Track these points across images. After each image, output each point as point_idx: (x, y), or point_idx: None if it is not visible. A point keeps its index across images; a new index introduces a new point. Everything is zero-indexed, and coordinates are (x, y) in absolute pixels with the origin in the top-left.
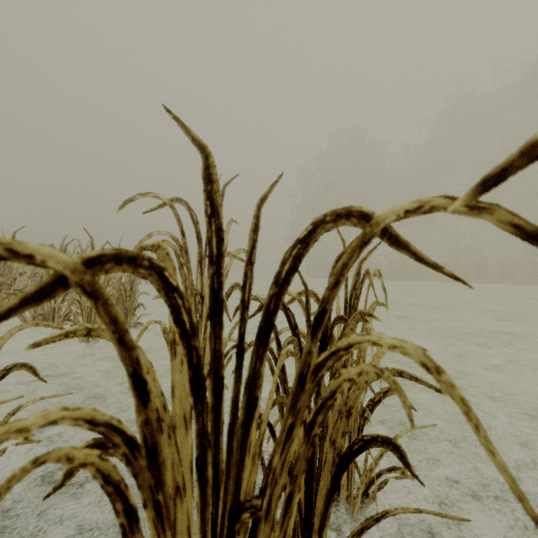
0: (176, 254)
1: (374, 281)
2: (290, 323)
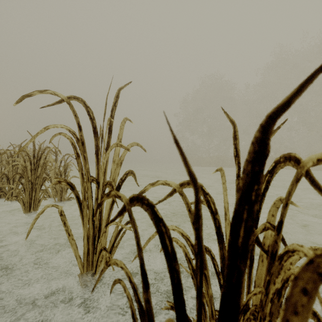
0: (72, 145)
1: (228, 168)
2: (164, 248)
